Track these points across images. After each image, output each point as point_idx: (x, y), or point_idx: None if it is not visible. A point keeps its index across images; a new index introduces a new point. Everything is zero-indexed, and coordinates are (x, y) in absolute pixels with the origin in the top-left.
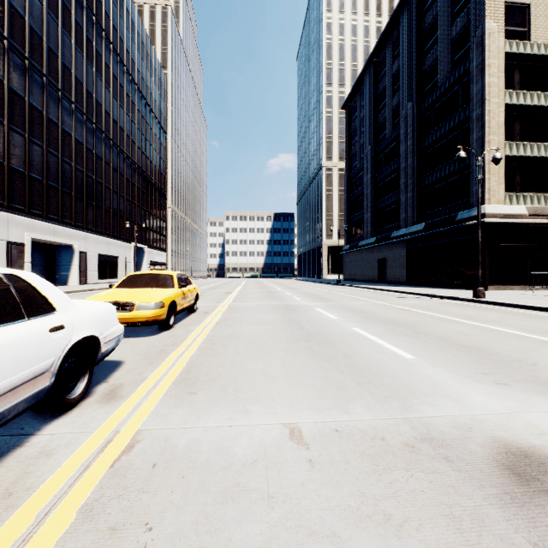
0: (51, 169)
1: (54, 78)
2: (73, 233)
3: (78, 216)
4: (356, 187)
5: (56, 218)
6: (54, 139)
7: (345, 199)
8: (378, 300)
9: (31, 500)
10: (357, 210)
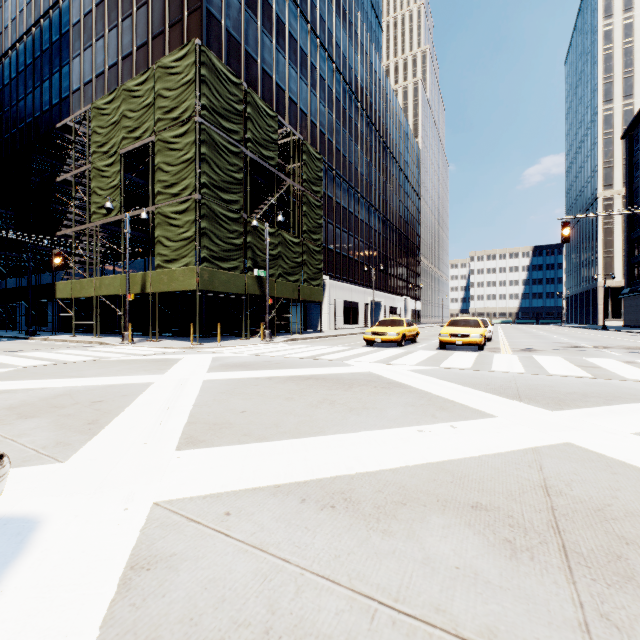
0: (374, 258)
1: (375, 204)
2: (381, 294)
3: (382, 283)
4: (639, 224)
5: (375, 287)
6: (375, 241)
7: (625, 237)
8: (605, 335)
9: (500, 340)
10: (639, 250)
